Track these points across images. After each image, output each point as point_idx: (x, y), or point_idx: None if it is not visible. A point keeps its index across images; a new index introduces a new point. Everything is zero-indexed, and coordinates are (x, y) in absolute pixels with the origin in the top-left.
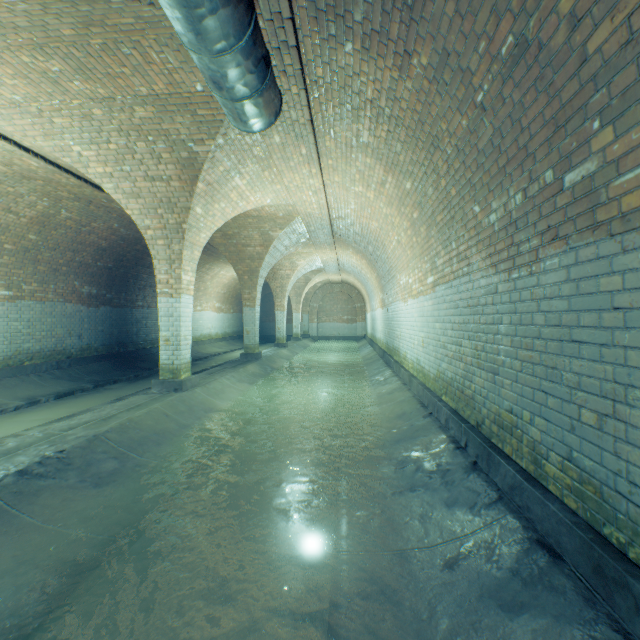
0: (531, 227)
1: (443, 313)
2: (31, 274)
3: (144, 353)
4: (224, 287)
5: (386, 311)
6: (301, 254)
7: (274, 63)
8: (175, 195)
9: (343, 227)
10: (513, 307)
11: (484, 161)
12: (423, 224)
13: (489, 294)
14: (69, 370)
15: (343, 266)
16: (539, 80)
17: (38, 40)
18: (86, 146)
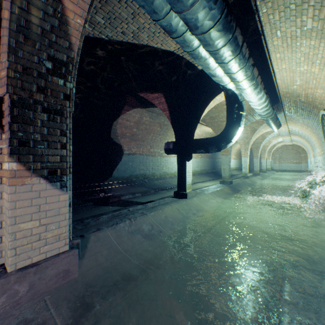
0: None
1: (323, 161)
2: None
3: (218, 172)
4: (236, 150)
5: (314, 159)
6: (273, 138)
7: (279, 118)
8: (248, 136)
9: (293, 131)
10: None
11: None
12: (319, 139)
13: None
14: (207, 175)
15: (293, 140)
16: None
17: None
18: None
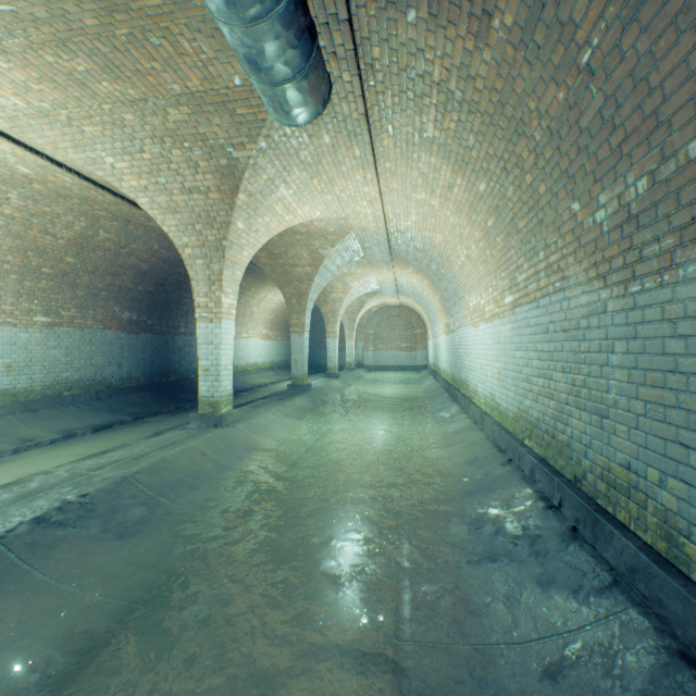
0: (662, 222)
1: (526, 339)
2: (70, 299)
3: (187, 383)
4: (271, 312)
5: (451, 338)
6: (355, 275)
7: (322, 44)
8: (214, 208)
9: (402, 242)
10: (632, 330)
11: (589, 143)
12: (500, 233)
13: (594, 314)
14: (108, 401)
15: (401, 288)
16: (682, 14)
17: (60, 34)
18: (119, 157)
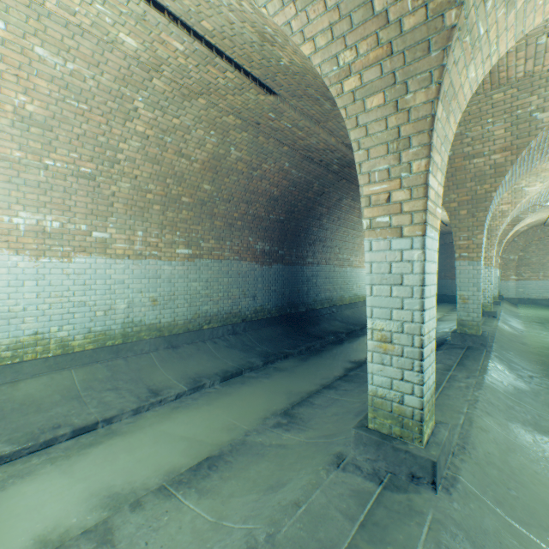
0: None
1: None
2: (208, 230)
3: (313, 315)
4: None
5: None
6: (539, 173)
7: None
8: None
9: None
10: None
11: None
12: None
13: None
14: (242, 335)
15: None
16: None
17: None
18: None
